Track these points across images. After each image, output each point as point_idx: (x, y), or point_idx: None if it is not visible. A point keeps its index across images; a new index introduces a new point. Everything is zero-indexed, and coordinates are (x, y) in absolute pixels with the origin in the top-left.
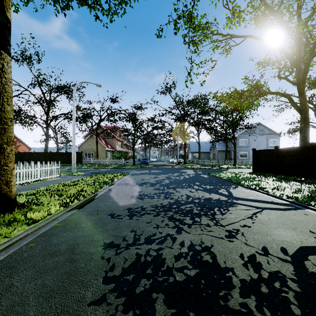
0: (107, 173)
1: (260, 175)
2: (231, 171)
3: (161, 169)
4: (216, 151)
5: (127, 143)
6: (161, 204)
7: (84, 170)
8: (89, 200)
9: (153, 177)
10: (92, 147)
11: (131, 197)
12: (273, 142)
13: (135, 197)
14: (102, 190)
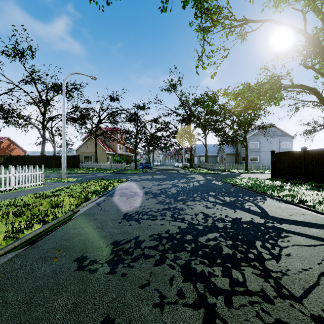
0: (103, 178)
1: (282, 181)
2: (246, 177)
3: (165, 174)
4: (224, 154)
5: (129, 146)
6: (167, 231)
7: (79, 175)
8: (59, 223)
9: (157, 184)
10: (90, 150)
11: (123, 217)
12: (285, 145)
13: (129, 217)
14: (87, 204)
